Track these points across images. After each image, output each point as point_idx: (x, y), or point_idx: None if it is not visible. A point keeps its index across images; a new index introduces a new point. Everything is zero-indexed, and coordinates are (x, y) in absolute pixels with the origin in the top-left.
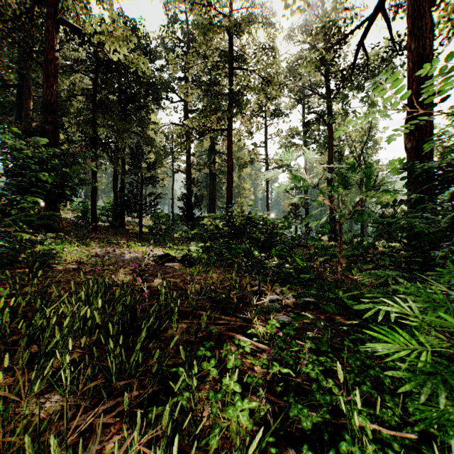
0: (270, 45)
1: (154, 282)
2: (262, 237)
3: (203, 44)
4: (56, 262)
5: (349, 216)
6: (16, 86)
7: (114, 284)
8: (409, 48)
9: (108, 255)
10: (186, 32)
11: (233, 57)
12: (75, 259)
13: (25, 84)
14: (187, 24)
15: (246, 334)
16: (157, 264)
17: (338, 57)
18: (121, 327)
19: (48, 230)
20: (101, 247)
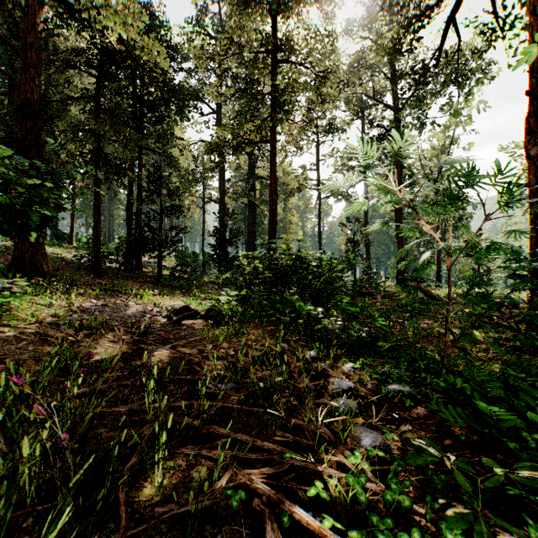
0: (326, 30)
1: (155, 356)
2: (318, 284)
3: (238, 30)
4: (1, 325)
5: (466, 253)
6: (7, 93)
7: (86, 362)
8: (532, 12)
9: (102, 308)
10: (218, 26)
11: (278, 44)
12: (43, 318)
13: (17, 90)
14: (220, 18)
15: (303, 481)
16: (169, 322)
17: (418, 40)
18: (48, 477)
19: (27, 273)
20: (98, 297)
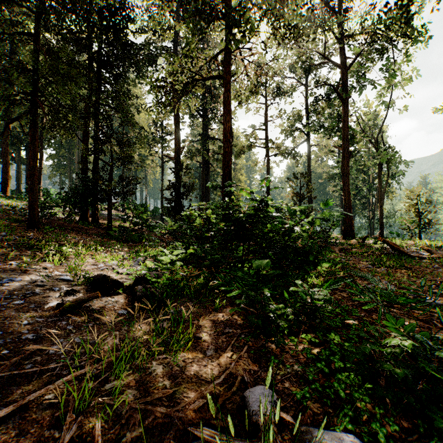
0: None
1: None
2: (299, 243)
3: None
4: None
5: None
6: None
7: None
8: None
9: None
10: None
11: None
12: None
13: None
14: None
15: None
16: (49, 313)
17: None
18: None
19: None
20: None
